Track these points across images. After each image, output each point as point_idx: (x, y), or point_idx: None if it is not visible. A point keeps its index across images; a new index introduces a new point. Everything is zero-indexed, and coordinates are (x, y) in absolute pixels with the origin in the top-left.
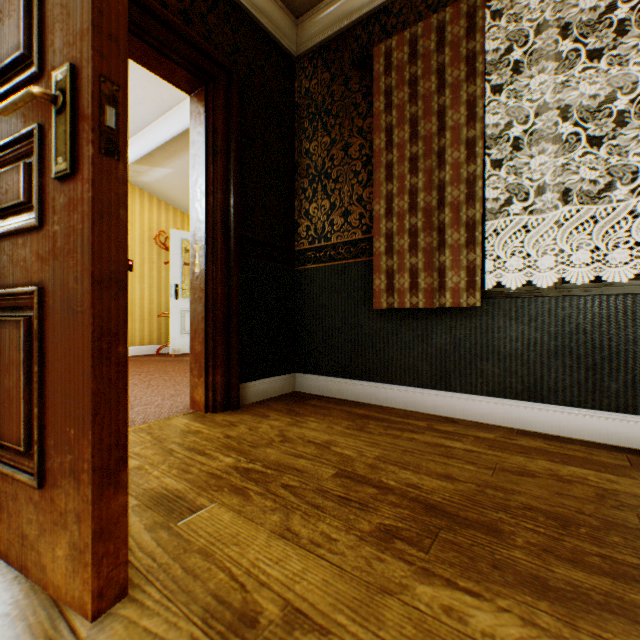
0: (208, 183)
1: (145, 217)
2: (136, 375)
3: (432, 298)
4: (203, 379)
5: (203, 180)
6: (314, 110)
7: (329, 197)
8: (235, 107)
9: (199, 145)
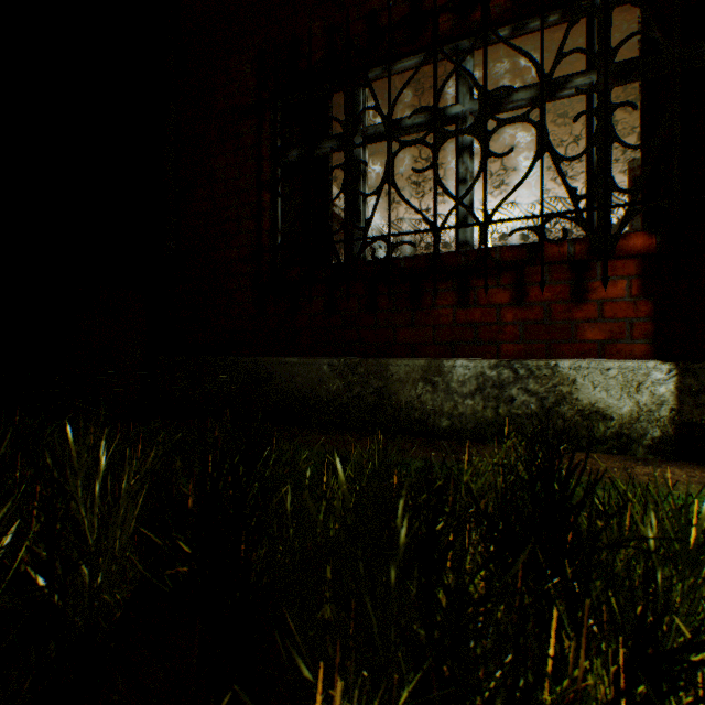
0: None
1: None
2: None
3: None
4: None
5: None
6: None
7: None
8: None
9: None
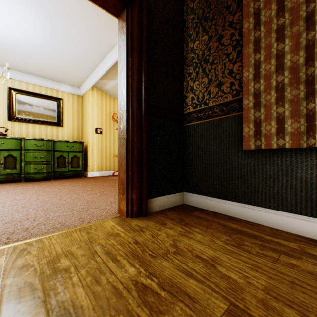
0: (128, 70)
1: (107, 107)
2: (98, 187)
3: (298, 140)
4: (125, 196)
5: (125, 68)
6: (196, 20)
7: (207, 75)
8: (144, 19)
9: (123, 47)
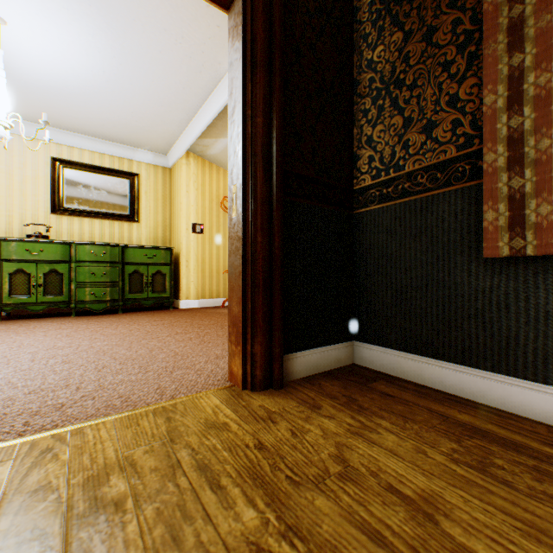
0: (245, 107)
1: (213, 186)
2: (196, 328)
3: None
4: (240, 348)
5: (240, 104)
6: (379, 5)
7: (401, 111)
8: (277, 7)
9: (236, 64)
